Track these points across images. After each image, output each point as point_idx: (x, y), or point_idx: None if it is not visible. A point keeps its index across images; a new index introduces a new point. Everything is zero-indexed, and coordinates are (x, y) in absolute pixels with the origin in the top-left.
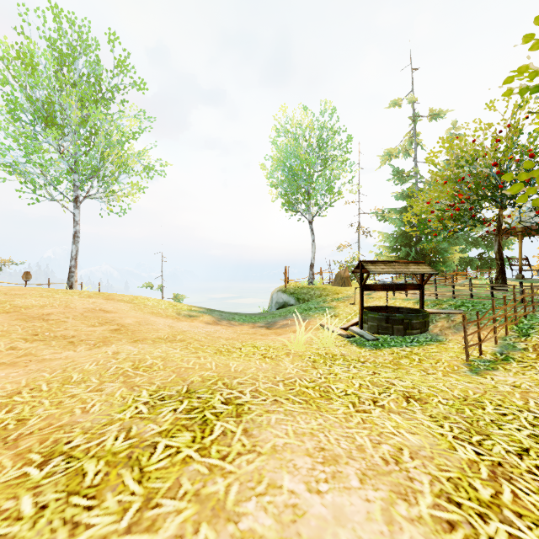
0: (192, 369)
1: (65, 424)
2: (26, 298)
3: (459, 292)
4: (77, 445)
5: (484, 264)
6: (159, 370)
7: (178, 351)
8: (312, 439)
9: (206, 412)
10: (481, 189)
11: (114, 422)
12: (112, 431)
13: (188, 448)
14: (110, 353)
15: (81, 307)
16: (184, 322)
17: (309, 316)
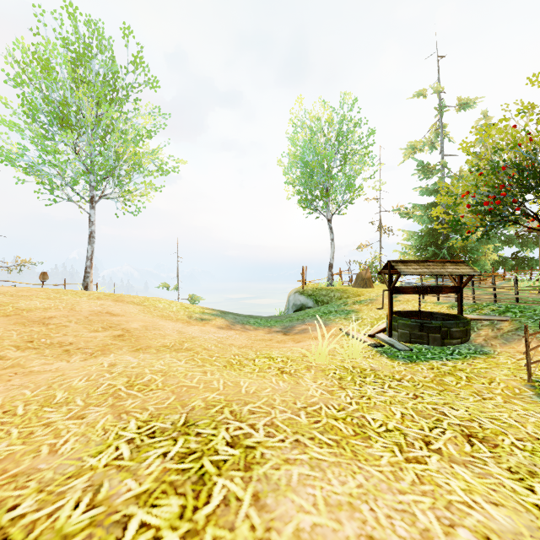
0: (195, 389)
1: (21, 471)
2: (31, 300)
3: (502, 296)
4: (22, 513)
5: (519, 264)
6: (157, 389)
7: (183, 364)
8: (352, 516)
9: (205, 459)
10: (525, 180)
11: (83, 472)
12: (75, 490)
13: (171, 531)
14: (106, 365)
15: (87, 310)
16: (195, 326)
17: (329, 320)
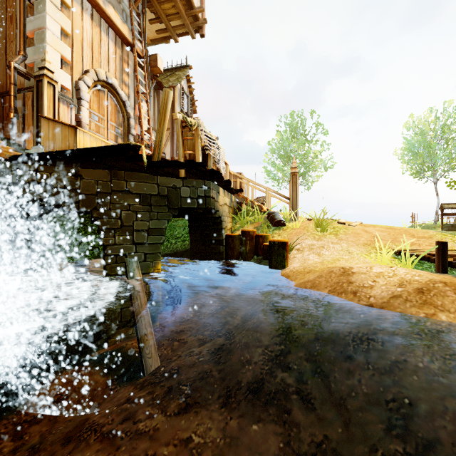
0: None
1: None
2: None
3: None
4: None
5: None
6: None
7: None
8: None
9: None
10: None
11: None
12: None
13: None
14: None
15: None
16: None
17: None
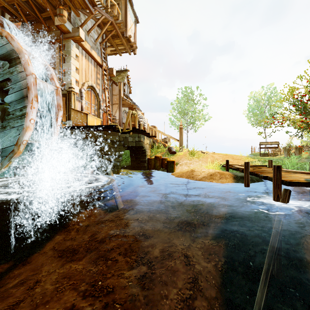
0: None
1: None
2: None
3: None
4: None
5: None
6: None
7: None
8: None
9: None
10: None
11: None
12: None
13: None
14: None
15: None
16: None
17: None
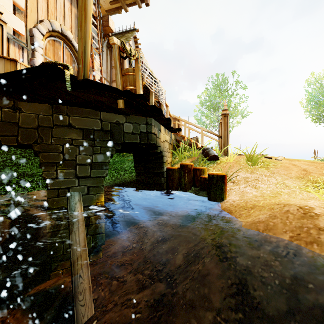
0: None
1: None
2: None
3: None
4: None
5: None
6: None
7: None
8: None
9: None
10: None
11: None
12: None
13: None
14: None
15: None
16: None
17: None
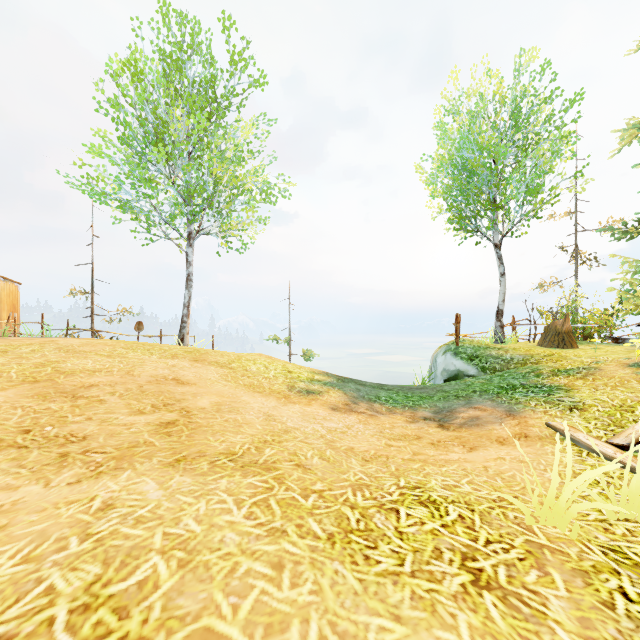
0: None
1: None
2: (85, 358)
3: None
4: None
5: None
6: (135, 639)
7: (241, 518)
8: None
9: None
10: None
11: None
12: None
13: None
14: (96, 504)
15: (148, 374)
16: (295, 405)
17: (518, 403)
